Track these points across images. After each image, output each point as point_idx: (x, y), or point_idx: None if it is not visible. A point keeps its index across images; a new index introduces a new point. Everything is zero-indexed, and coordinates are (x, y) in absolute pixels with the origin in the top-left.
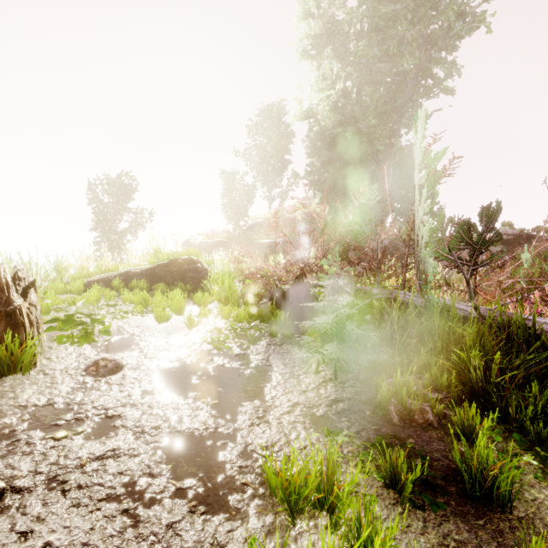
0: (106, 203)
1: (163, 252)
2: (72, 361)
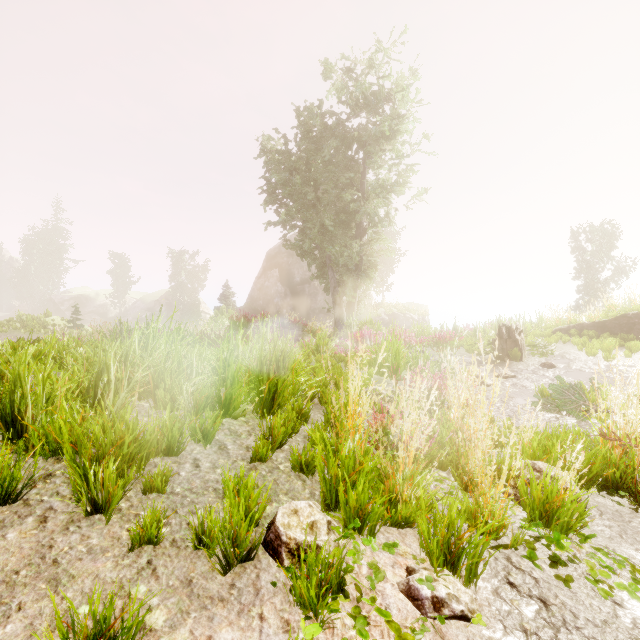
0: (588, 252)
1: (612, 309)
2: (536, 362)
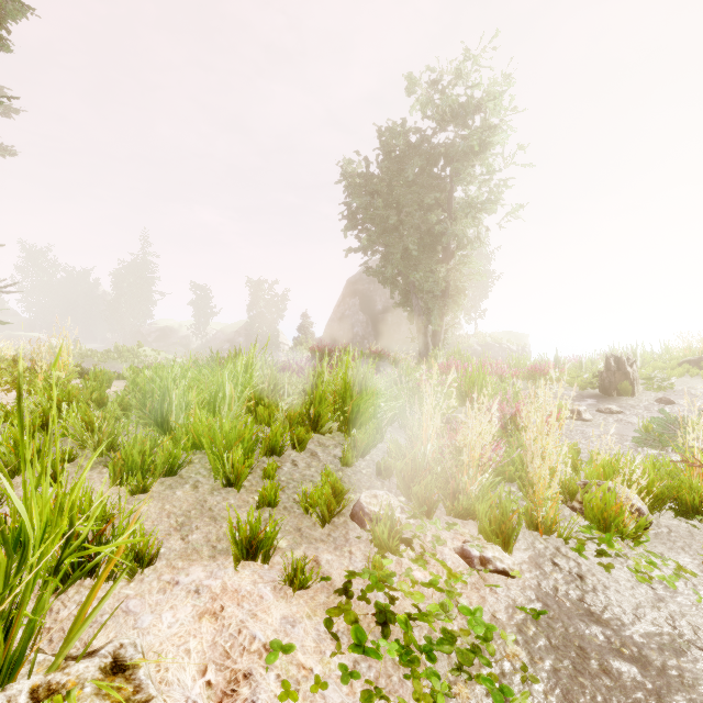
0: None
1: None
2: (651, 398)
